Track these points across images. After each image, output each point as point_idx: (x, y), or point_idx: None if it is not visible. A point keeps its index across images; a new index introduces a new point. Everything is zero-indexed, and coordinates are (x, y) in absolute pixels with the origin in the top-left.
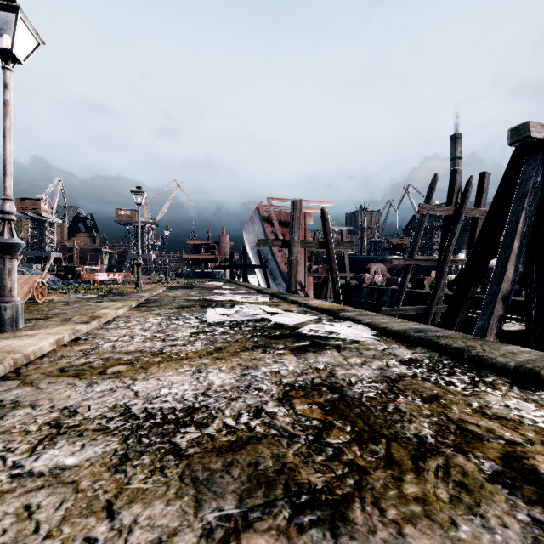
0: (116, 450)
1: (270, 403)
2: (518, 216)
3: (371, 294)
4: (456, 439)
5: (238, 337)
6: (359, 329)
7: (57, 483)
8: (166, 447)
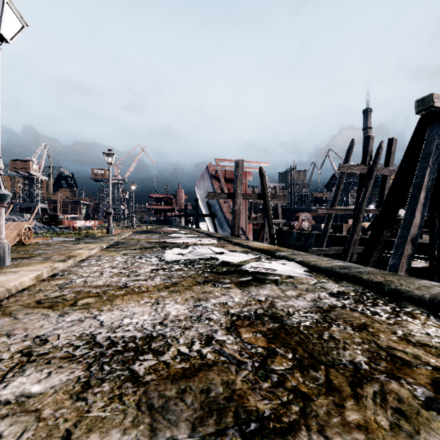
0: (79, 377)
1: (219, 331)
2: (424, 172)
3: (300, 237)
4: (387, 366)
5: (191, 273)
6: (292, 266)
7: (21, 411)
8: (125, 374)
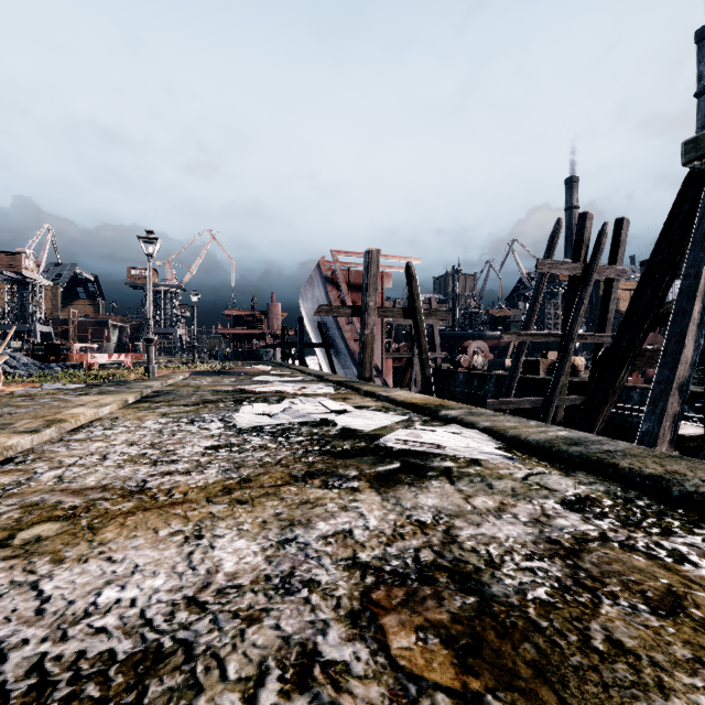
0: None
1: (334, 629)
2: (699, 267)
3: (470, 381)
4: None
5: (282, 454)
6: (473, 438)
7: None
8: None
